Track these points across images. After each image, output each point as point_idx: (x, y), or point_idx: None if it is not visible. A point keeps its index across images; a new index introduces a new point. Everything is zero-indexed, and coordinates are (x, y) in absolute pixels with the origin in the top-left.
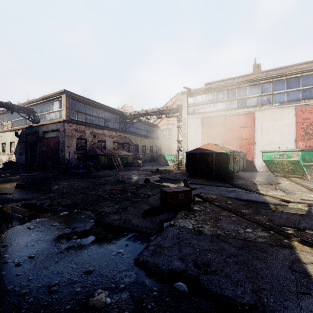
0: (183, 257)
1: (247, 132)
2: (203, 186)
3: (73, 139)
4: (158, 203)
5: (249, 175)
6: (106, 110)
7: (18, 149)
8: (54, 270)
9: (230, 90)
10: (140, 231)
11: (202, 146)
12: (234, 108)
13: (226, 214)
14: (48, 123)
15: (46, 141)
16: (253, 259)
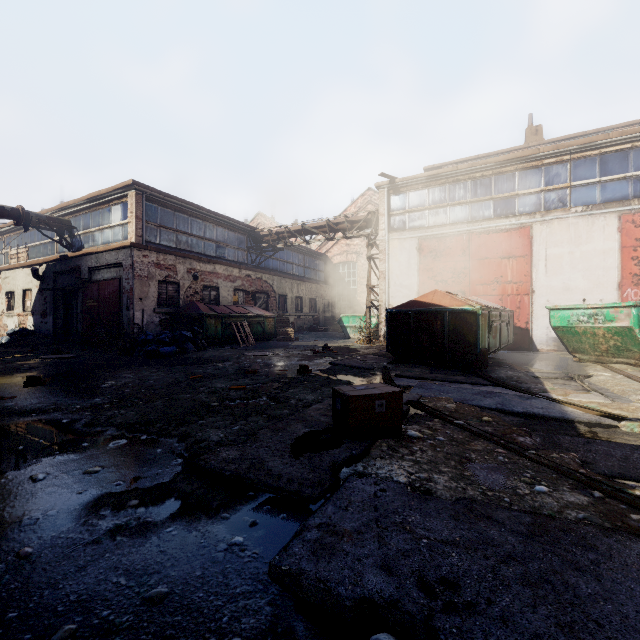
0: (390, 563)
1: (515, 267)
2: (424, 381)
3: (151, 284)
4: (328, 420)
5: (521, 358)
6: (220, 223)
7: (39, 304)
8: (72, 591)
9: (479, 179)
10: (285, 489)
11: (420, 297)
12: (487, 217)
13: (483, 447)
14: (99, 251)
15: (95, 287)
16: (566, 569)
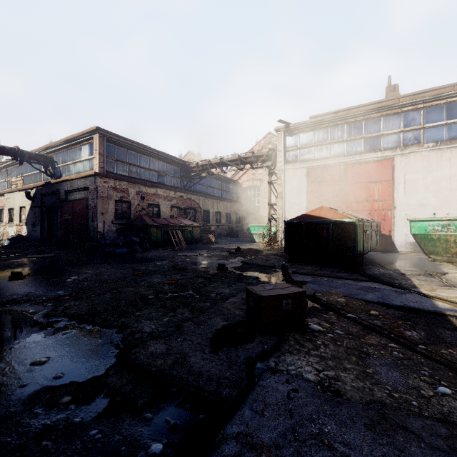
0: None
1: (381, 189)
2: (315, 277)
3: (110, 202)
4: (242, 313)
5: (386, 258)
6: (160, 158)
7: (30, 217)
8: None
9: (353, 123)
10: (204, 389)
11: (310, 212)
12: (359, 152)
13: (377, 341)
14: (72, 179)
15: (70, 205)
16: None
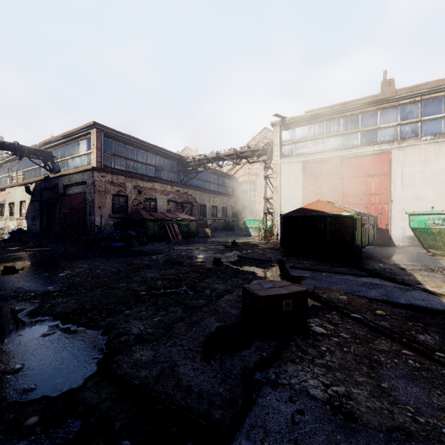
0: None
1: (377, 183)
2: (313, 272)
3: (107, 196)
4: (238, 313)
5: (384, 252)
6: (157, 153)
7: (30, 211)
8: None
9: (349, 117)
10: (193, 410)
11: (307, 205)
12: (355, 145)
13: (388, 347)
14: (70, 173)
15: (68, 199)
16: None
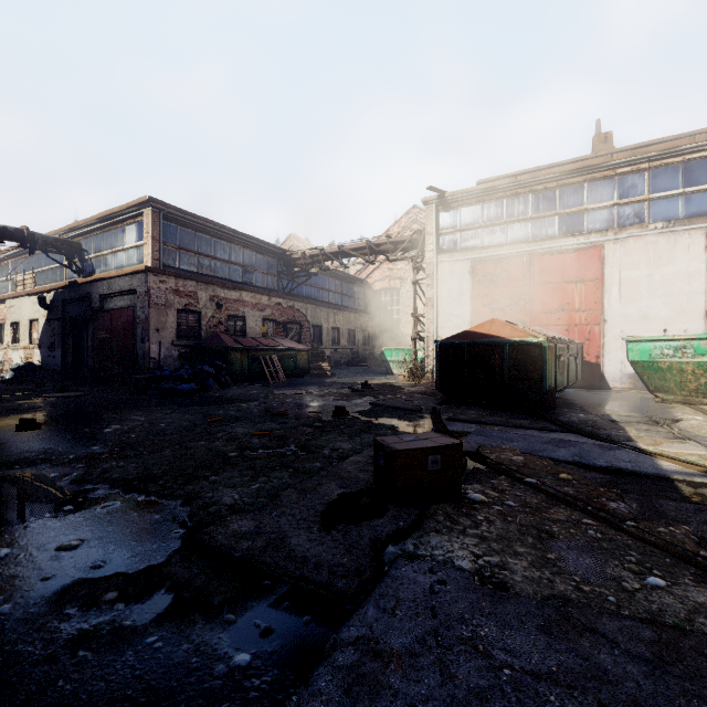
0: None
1: (584, 293)
2: (482, 426)
3: (169, 313)
4: (368, 477)
5: (591, 398)
6: (246, 245)
7: (46, 336)
8: None
9: (542, 192)
10: (310, 580)
11: (475, 327)
12: (550, 236)
13: (566, 516)
14: (111, 276)
15: (107, 316)
16: None
